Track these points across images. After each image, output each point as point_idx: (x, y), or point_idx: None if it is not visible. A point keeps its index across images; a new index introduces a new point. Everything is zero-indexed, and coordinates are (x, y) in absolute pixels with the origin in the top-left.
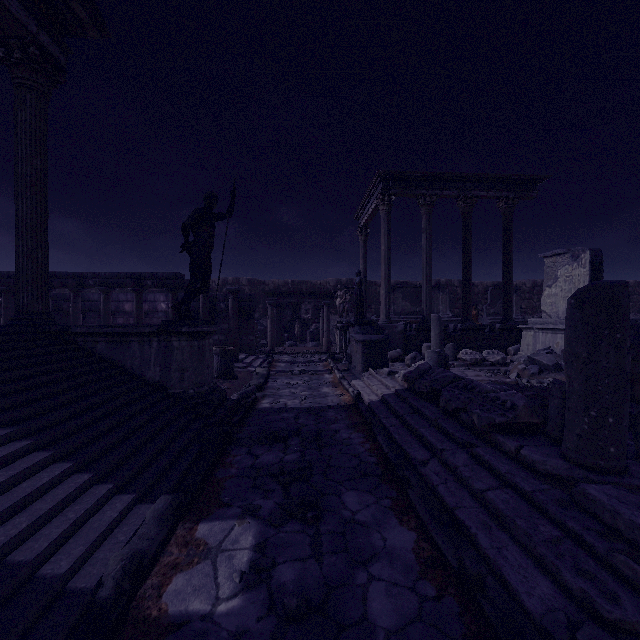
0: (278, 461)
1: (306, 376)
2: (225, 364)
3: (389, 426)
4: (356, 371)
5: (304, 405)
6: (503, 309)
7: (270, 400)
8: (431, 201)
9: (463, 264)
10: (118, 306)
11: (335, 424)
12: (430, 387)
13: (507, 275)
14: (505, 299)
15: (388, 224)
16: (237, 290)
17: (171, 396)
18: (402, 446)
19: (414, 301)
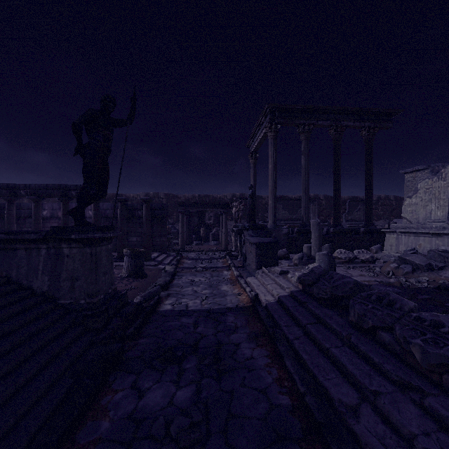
0: (166, 403)
1: (208, 273)
2: (135, 264)
3: (293, 339)
4: (250, 268)
5: (204, 306)
6: (365, 216)
7: (173, 300)
8: (309, 129)
9: (334, 180)
10: (53, 213)
11: (235, 334)
12: (331, 293)
13: (369, 189)
14: (367, 208)
15: (275, 147)
16: (149, 200)
17: (60, 307)
18: (316, 375)
19: (291, 210)
